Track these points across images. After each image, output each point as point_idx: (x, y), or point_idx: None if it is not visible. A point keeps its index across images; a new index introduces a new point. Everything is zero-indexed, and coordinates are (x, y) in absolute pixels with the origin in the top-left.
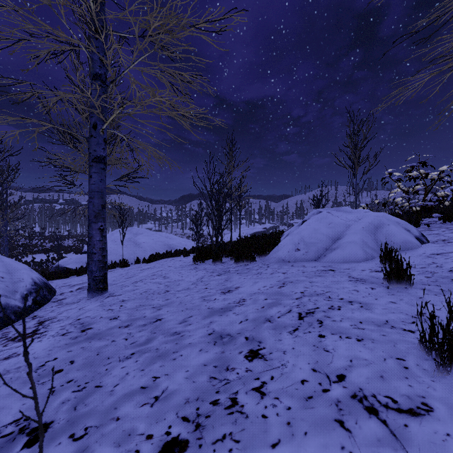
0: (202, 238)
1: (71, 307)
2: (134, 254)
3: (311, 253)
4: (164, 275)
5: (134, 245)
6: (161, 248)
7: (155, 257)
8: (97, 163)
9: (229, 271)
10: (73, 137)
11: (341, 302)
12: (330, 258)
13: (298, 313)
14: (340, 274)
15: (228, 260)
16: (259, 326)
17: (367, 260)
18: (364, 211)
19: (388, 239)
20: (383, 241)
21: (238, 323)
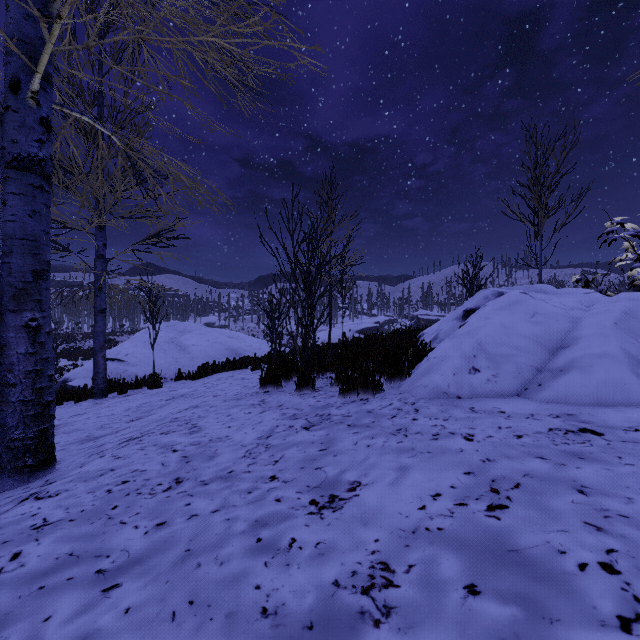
0: (286, 337)
1: None
2: (176, 364)
3: (506, 377)
4: (194, 422)
5: (178, 350)
6: (221, 353)
7: (206, 370)
8: (20, 171)
9: (330, 416)
10: (66, 172)
11: None
12: (557, 393)
13: None
14: (634, 450)
15: (325, 383)
16: None
17: None
18: (581, 291)
19: None
20: None
21: None
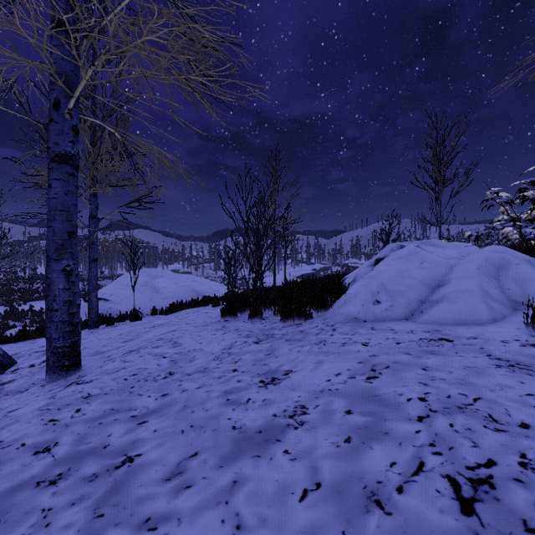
0: (239, 282)
1: (3, 405)
2: (151, 302)
3: (399, 307)
4: (175, 340)
5: (152, 291)
6: (186, 294)
7: (176, 307)
8: (60, 164)
9: (273, 335)
10: None
11: (534, 439)
12: (432, 317)
13: (447, 478)
14: (467, 349)
15: (271, 314)
16: (356, 527)
17: (496, 321)
18: (463, 245)
19: (521, 286)
20: (515, 290)
21: (297, 499)
